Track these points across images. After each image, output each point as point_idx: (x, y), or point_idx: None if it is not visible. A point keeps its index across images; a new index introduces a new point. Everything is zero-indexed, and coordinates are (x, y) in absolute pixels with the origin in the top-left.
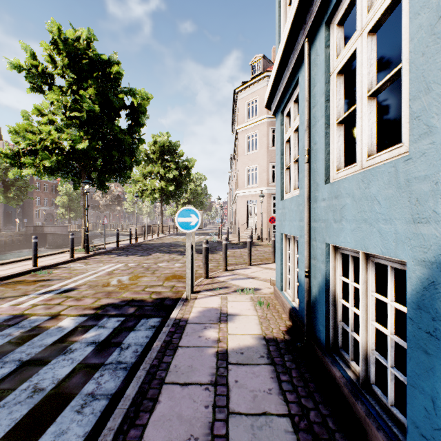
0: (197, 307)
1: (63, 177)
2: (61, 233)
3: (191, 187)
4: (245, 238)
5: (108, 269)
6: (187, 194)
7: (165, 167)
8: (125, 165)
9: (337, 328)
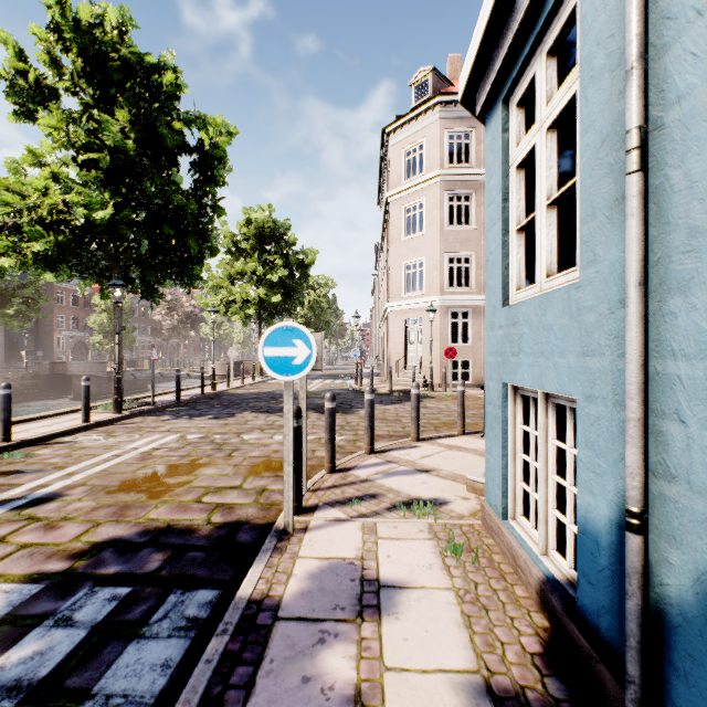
0: (306, 559)
1: (81, 277)
2: (95, 374)
3: (311, 299)
4: (402, 383)
5: (145, 446)
6: (304, 310)
7: (266, 264)
8: (189, 254)
9: None
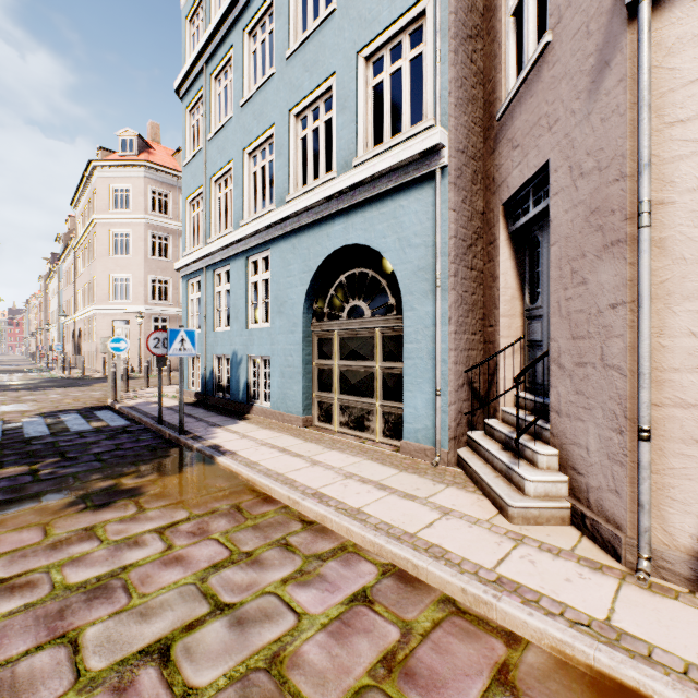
0: (131, 403)
1: None
2: None
3: None
4: None
5: None
6: None
7: None
8: None
9: (217, 386)
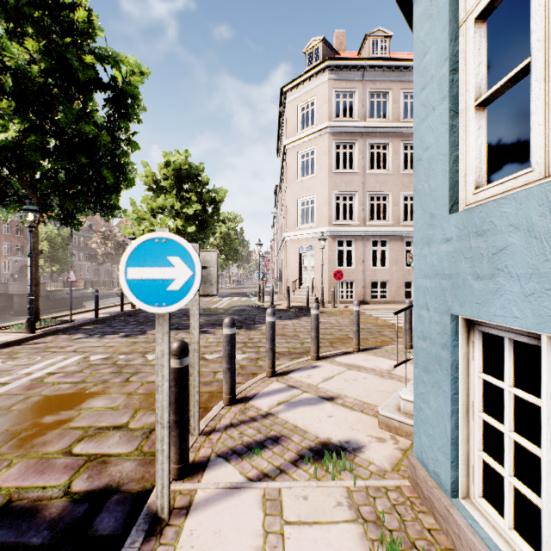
0: None
1: (2, 204)
2: None
3: (222, 231)
4: (297, 300)
5: (41, 370)
6: (217, 240)
7: (183, 200)
8: (106, 185)
9: None
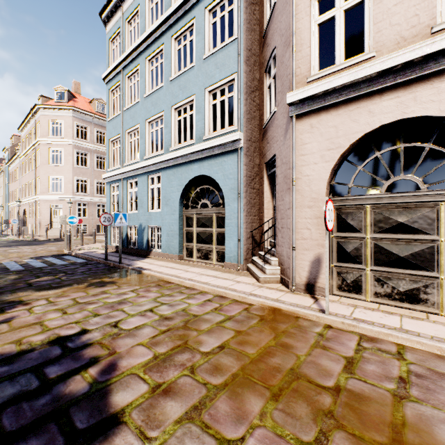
0: (80, 252)
1: None
2: None
3: None
4: (51, 236)
5: None
6: None
7: None
8: None
9: (129, 242)
